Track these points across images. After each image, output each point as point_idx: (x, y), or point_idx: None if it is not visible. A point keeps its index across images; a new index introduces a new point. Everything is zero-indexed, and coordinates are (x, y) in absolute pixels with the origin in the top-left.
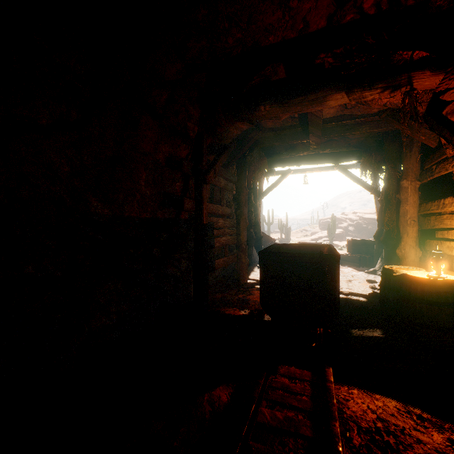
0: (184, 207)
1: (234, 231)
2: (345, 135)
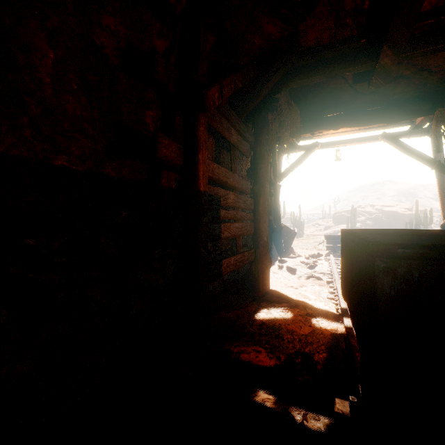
0: (158, 152)
1: (250, 216)
2: (443, 47)
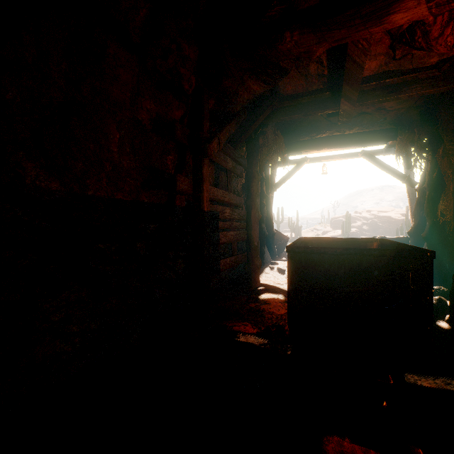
0: (177, 187)
1: (244, 225)
2: (386, 99)
